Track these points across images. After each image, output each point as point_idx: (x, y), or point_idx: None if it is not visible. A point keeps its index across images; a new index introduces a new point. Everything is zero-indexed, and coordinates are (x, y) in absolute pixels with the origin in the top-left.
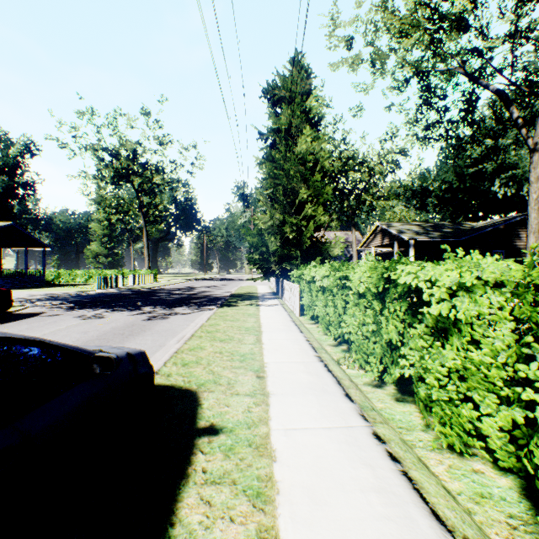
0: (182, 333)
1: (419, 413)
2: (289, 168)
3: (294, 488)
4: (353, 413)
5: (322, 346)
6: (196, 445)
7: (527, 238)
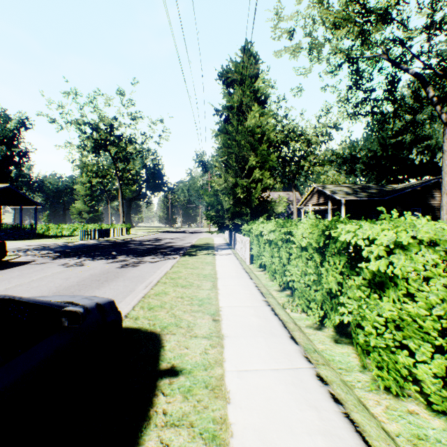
0: (149, 279)
1: (357, 356)
2: (240, 139)
3: (246, 430)
4: (298, 355)
5: (269, 291)
6: (158, 387)
7: (441, 198)
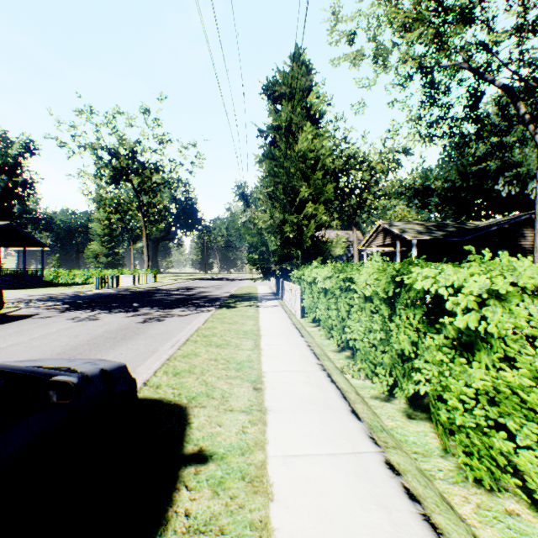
0: (177, 336)
1: (438, 436)
2: (289, 166)
3: None
4: (361, 435)
5: (324, 352)
6: (180, 478)
7: (535, 238)
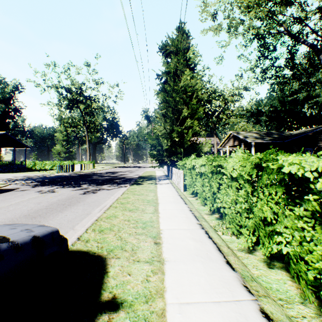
0: (104, 203)
1: (299, 288)
2: (175, 96)
3: None
4: (237, 284)
5: (201, 215)
6: None
7: None
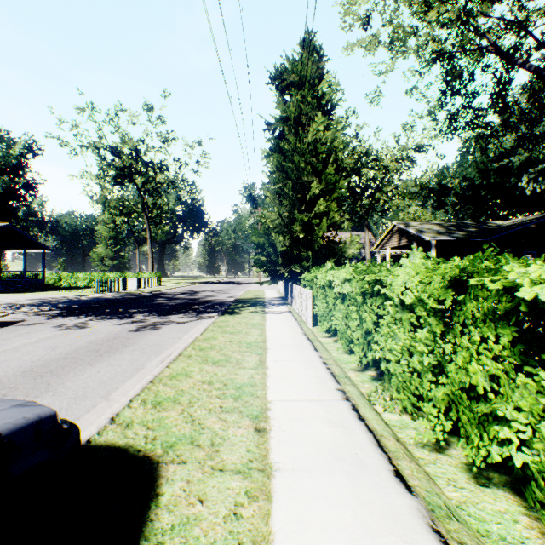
0: (170, 349)
1: None
2: (299, 161)
3: None
4: (419, 526)
5: (344, 372)
6: None
7: None
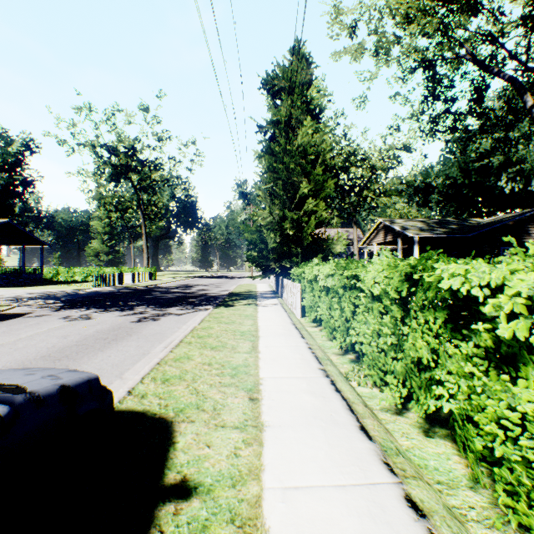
0: (171, 337)
1: (467, 464)
2: (289, 162)
3: None
4: (373, 460)
5: (326, 355)
6: (156, 520)
7: None
